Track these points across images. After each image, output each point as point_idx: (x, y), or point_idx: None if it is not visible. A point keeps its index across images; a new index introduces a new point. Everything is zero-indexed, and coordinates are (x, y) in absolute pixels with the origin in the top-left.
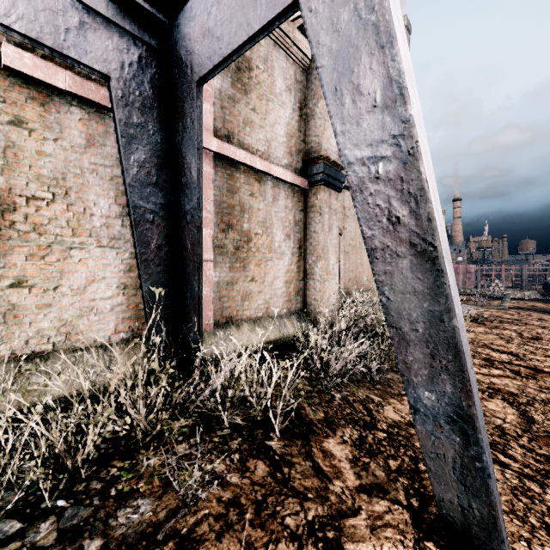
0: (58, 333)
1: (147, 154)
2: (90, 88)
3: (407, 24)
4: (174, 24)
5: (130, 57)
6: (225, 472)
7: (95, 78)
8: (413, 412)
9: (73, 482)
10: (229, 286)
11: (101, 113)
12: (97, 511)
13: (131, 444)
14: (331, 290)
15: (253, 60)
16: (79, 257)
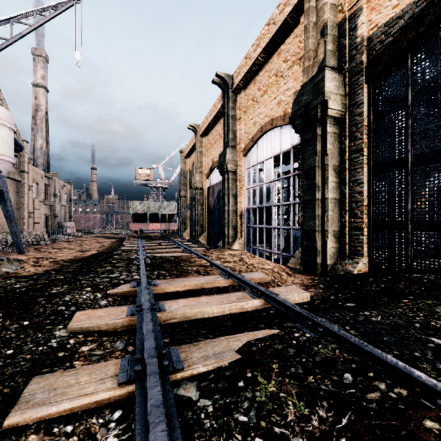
0: None
1: None
2: None
3: (46, 57)
4: None
5: None
6: None
7: None
8: (14, 241)
9: None
10: None
11: None
12: None
13: None
14: None
15: None
16: None
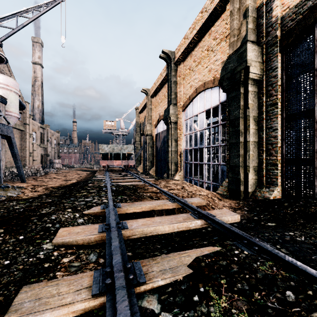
0: None
1: None
2: None
3: (41, 43)
4: None
5: None
6: None
7: None
8: (18, 173)
9: None
10: None
11: None
12: None
13: None
14: (3, 165)
15: None
16: None
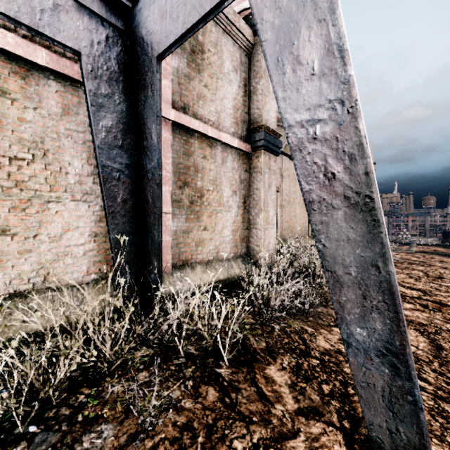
0: (37, 274)
1: (114, 120)
2: (65, 65)
3: None
4: (136, 8)
5: (98, 36)
6: (180, 397)
7: (70, 56)
8: (346, 346)
9: (45, 408)
10: (185, 234)
11: (75, 87)
12: (64, 437)
13: (98, 372)
14: (270, 237)
15: (205, 44)
16: (56, 209)
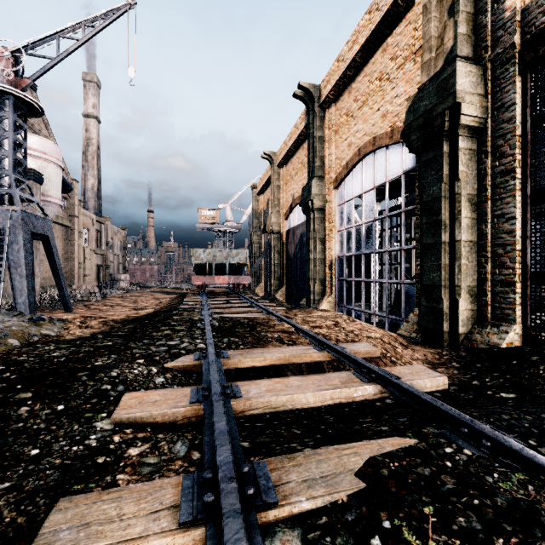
0: None
1: None
2: None
3: (98, 82)
4: None
5: None
6: None
7: None
8: (60, 296)
9: None
10: None
11: None
12: None
13: None
14: (37, 283)
15: None
16: None
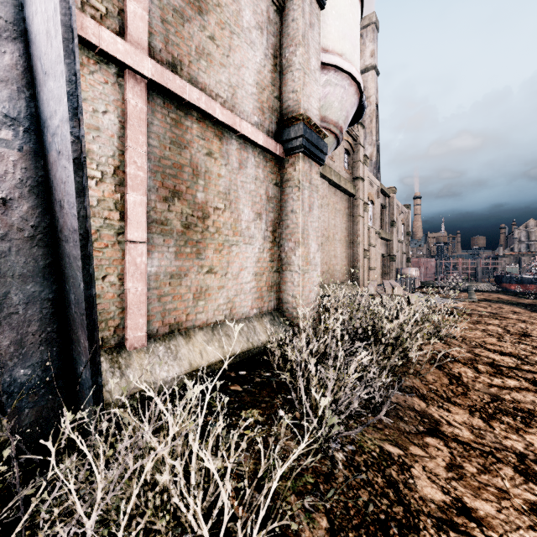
0: None
1: None
2: None
3: (376, 21)
4: None
5: None
6: None
7: None
8: None
9: None
10: (175, 280)
11: None
12: None
13: None
14: (311, 283)
15: None
16: None
